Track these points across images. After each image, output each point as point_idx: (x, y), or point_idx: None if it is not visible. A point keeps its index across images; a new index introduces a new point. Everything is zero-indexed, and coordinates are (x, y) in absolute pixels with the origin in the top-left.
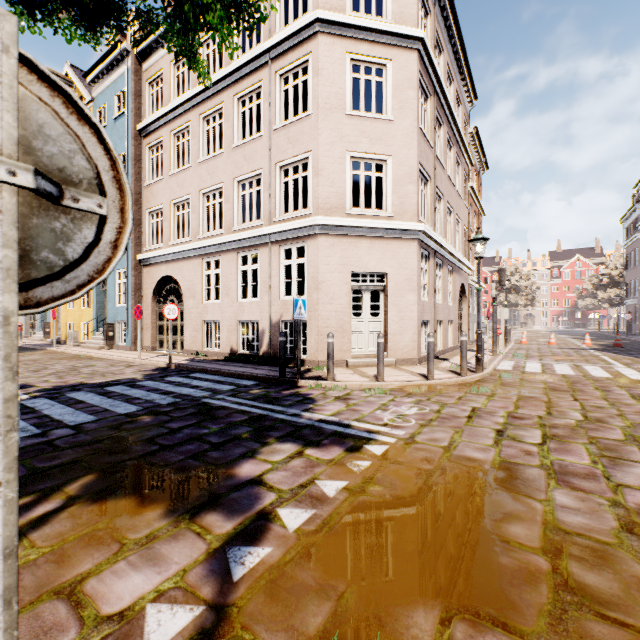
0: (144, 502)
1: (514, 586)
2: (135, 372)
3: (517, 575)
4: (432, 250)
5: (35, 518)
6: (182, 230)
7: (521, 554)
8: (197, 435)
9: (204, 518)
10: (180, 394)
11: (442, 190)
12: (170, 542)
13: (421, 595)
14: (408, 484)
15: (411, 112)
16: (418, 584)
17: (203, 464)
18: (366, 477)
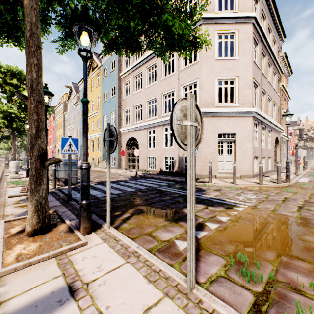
0: (156, 217)
1: (306, 251)
2: (124, 177)
3: (308, 249)
4: (259, 121)
5: (125, 217)
6: (136, 117)
7: (310, 244)
8: (162, 199)
9: (179, 223)
10: (147, 186)
11: (265, 89)
12: (172, 227)
13: (268, 249)
14: (256, 220)
15: (248, 54)
16: (266, 246)
17: (170, 208)
18: (237, 217)
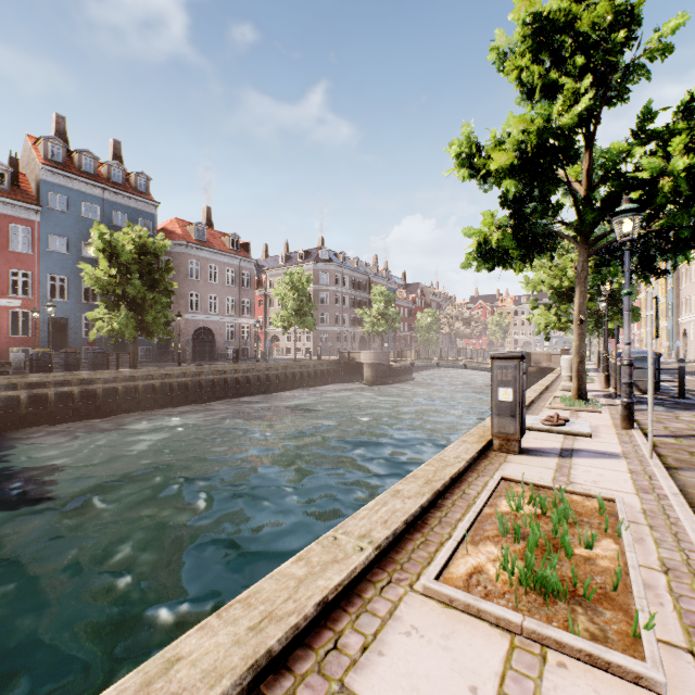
0: None
1: None
2: None
3: None
4: None
5: None
6: None
7: None
8: None
9: None
10: None
11: None
12: None
13: None
14: None
15: None
16: None
17: None
18: None
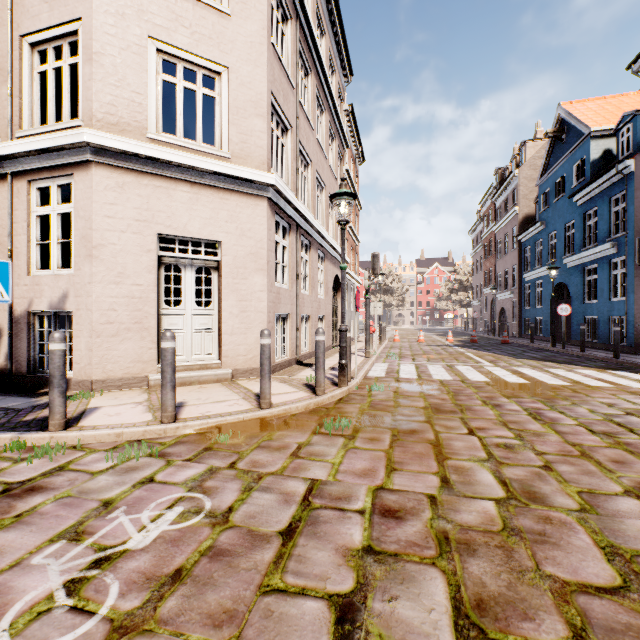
0: None
1: None
2: None
3: None
4: (294, 223)
5: None
6: None
7: None
8: None
9: None
10: None
11: (310, 153)
12: None
13: None
14: None
15: (258, 14)
16: None
17: None
18: None
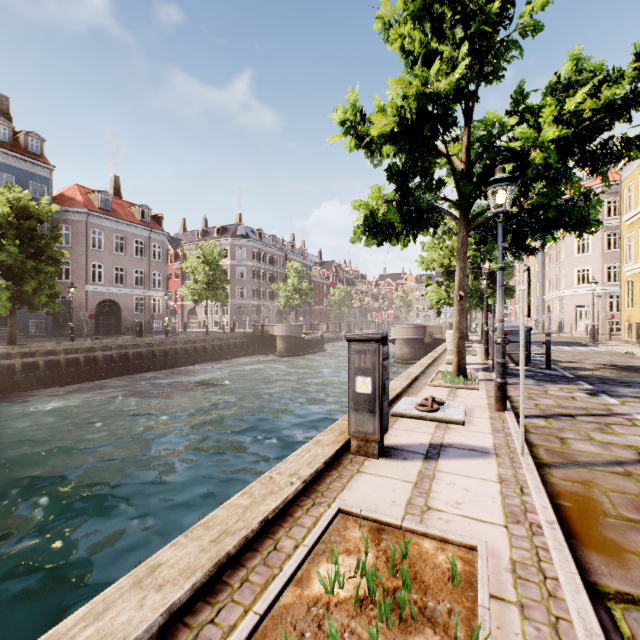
0: None
1: None
2: None
3: None
4: None
5: None
6: None
7: None
8: None
9: None
10: None
11: None
12: None
13: None
14: None
15: (598, 249)
16: None
17: None
18: None
